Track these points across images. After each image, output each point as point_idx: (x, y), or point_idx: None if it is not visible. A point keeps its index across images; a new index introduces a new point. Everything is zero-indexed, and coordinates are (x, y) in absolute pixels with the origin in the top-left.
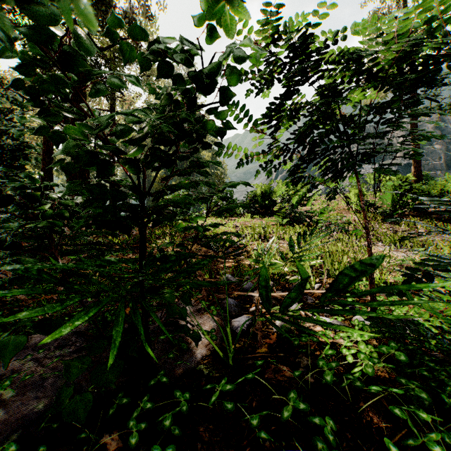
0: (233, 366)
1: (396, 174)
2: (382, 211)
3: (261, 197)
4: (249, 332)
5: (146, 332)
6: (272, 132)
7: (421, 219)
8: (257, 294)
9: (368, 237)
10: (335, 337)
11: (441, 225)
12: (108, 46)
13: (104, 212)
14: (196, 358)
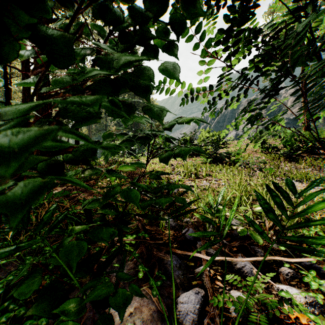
0: None
1: None
2: (283, 152)
3: (189, 142)
4: (200, 321)
5: None
6: (225, 59)
7: (314, 159)
8: (206, 257)
9: None
10: None
11: None
12: (66, 16)
13: None
14: None
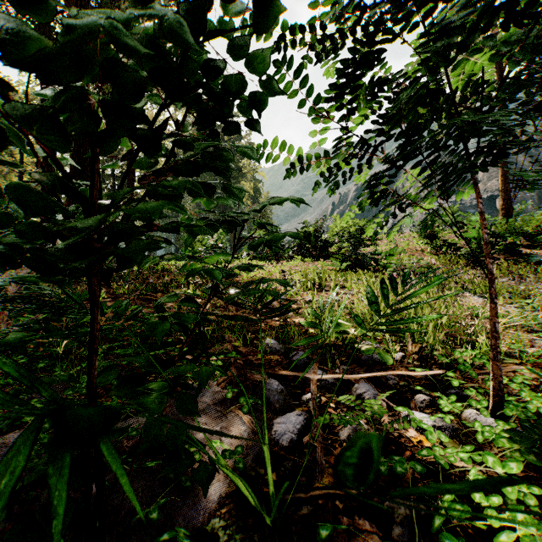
0: (273, 525)
1: (527, 189)
2: (465, 252)
3: (314, 236)
4: (301, 442)
5: (97, 479)
6: (337, 122)
7: (514, 263)
8: (314, 376)
9: (490, 286)
10: (448, 457)
11: (541, 270)
12: None
13: (6, 237)
14: (208, 501)
